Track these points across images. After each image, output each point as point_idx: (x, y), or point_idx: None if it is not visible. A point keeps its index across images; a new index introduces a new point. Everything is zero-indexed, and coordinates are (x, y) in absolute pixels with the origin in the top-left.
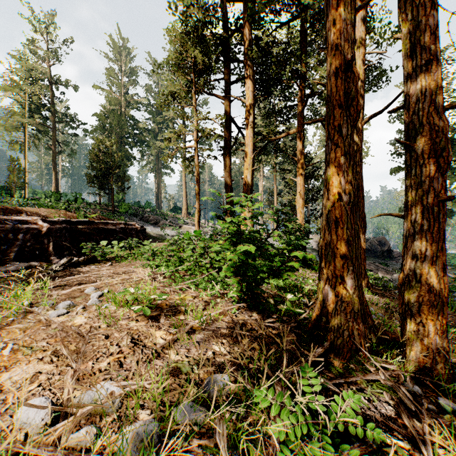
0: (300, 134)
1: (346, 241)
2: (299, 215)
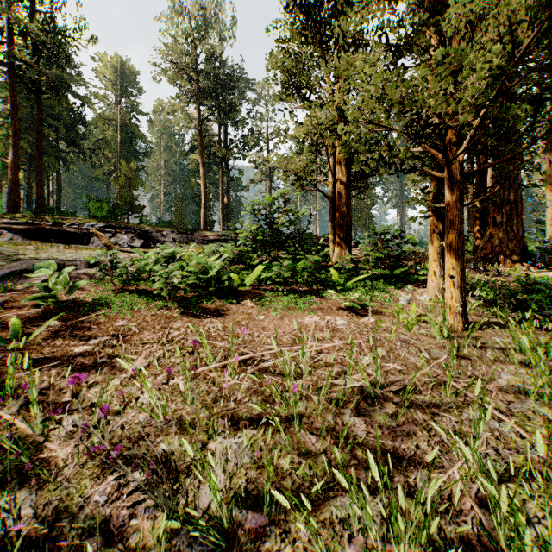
0: (548, 153)
1: (478, 225)
2: (547, 228)
